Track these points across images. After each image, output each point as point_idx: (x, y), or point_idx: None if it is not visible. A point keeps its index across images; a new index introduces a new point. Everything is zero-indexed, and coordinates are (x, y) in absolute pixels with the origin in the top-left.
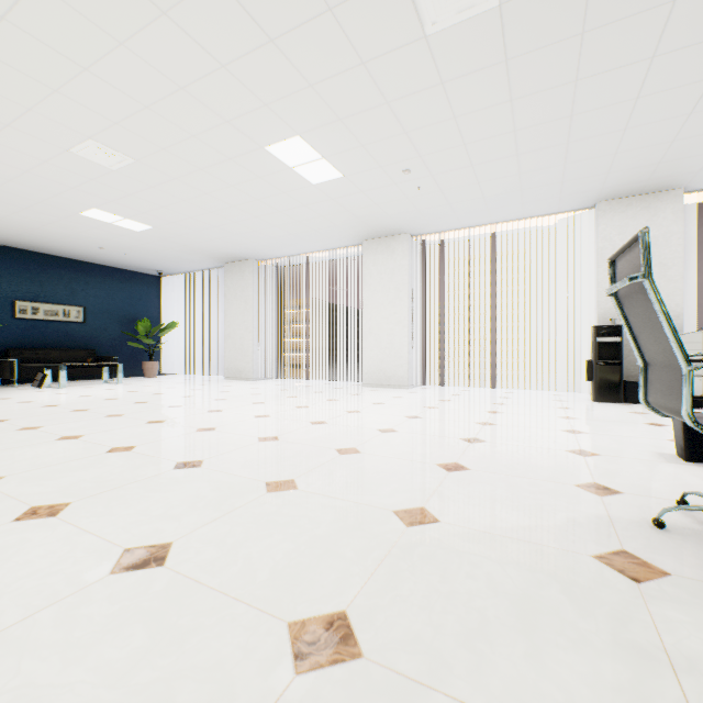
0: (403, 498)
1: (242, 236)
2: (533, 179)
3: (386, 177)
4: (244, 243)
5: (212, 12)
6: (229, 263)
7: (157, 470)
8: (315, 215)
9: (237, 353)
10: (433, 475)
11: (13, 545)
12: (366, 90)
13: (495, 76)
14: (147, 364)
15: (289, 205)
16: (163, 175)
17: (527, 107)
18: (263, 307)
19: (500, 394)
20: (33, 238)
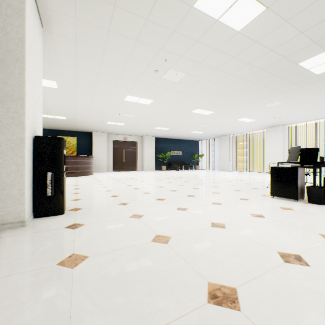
0: (260, 182)
1: (226, 131)
2: (320, 112)
3: (268, 118)
4: (226, 132)
5: (230, 112)
6: (220, 136)
7: (223, 179)
8: (248, 126)
9: (223, 163)
10: (267, 181)
11: (216, 180)
12: (259, 112)
13: (289, 106)
14: (196, 166)
15: (241, 125)
16: (212, 125)
17: (302, 107)
18: (231, 149)
19: (316, 177)
20: (176, 137)
